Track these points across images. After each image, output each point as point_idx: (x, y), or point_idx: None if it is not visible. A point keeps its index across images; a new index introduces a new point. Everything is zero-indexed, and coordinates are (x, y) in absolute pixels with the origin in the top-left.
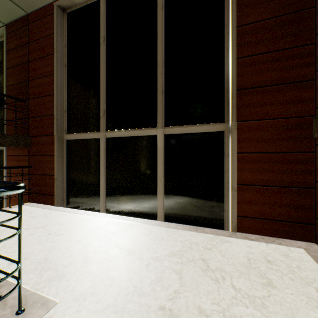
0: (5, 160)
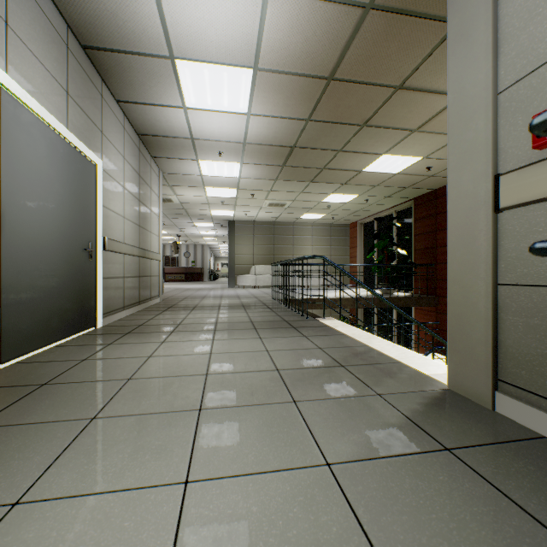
0: (413, 312)
